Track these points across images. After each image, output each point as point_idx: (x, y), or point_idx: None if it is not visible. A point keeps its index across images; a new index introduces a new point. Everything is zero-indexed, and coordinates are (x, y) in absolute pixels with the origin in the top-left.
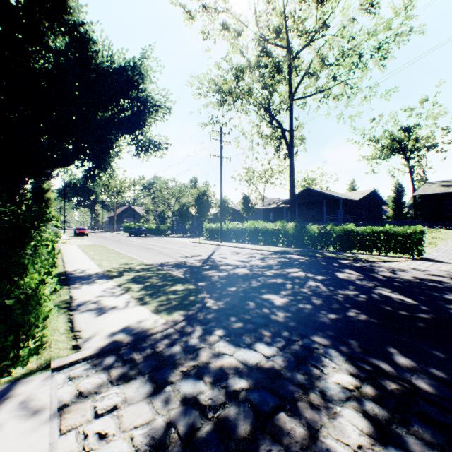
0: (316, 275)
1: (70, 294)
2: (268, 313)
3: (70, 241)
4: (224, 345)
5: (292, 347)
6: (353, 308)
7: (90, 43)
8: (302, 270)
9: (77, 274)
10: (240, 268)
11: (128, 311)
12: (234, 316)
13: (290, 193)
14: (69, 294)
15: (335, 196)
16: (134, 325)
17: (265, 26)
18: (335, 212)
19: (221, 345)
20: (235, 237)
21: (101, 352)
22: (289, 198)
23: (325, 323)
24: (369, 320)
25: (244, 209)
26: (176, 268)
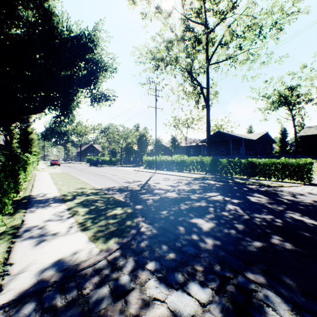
0: (232, 198)
1: (23, 218)
2: (197, 240)
3: (46, 169)
4: (156, 285)
5: (227, 289)
6: (274, 234)
7: (53, 15)
8: (220, 194)
9: (38, 198)
10: (170, 192)
11: (68, 238)
12: (166, 244)
13: (207, 134)
14: (22, 218)
15: (239, 137)
16: (68, 257)
17: (189, 8)
18: (238, 149)
19: (152, 284)
20: (166, 167)
21: (22, 297)
22: (206, 138)
23: (254, 253)
24: (295, 249)
25: (172, 146)
26: (120, 192)
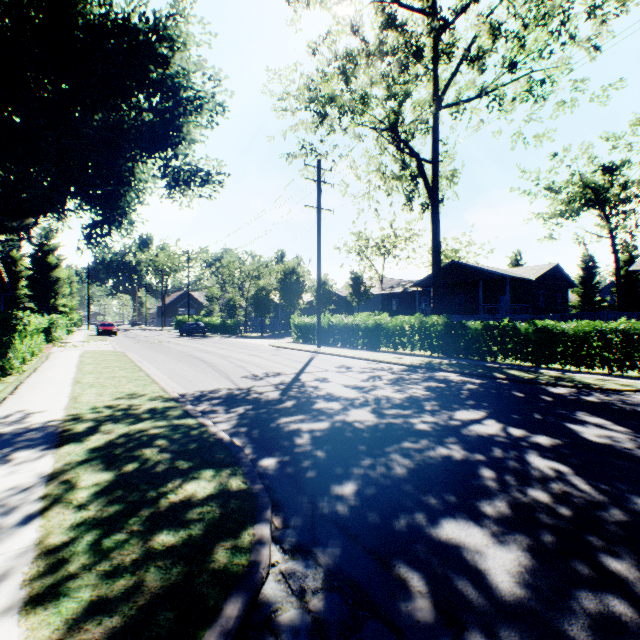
0: (530, 431)
1: None
2: None
3: (81, 344)
4: None
5: None
6: None
7: None
8: (489, 414)
9: None
10: (356, 409)
11: None
12: None
13: (433, 265)
14: None
15: (499, 273)
16: None
17: None
18: (495, 299)
19: None
20: (341, 339)
21: None
22: (432, 275)
23: None
24: None
25: (353, 295)
26: (226, 408)
